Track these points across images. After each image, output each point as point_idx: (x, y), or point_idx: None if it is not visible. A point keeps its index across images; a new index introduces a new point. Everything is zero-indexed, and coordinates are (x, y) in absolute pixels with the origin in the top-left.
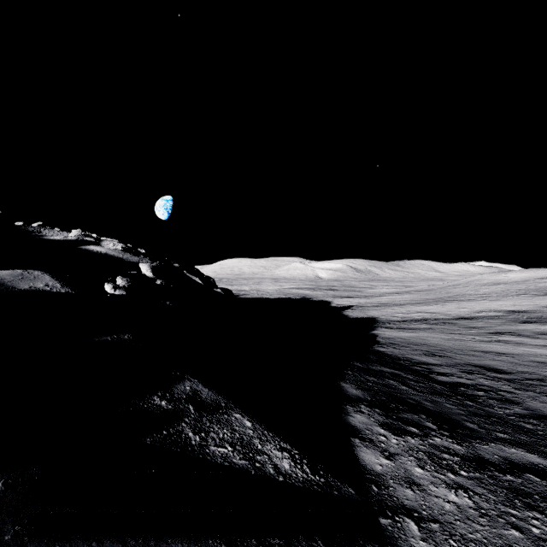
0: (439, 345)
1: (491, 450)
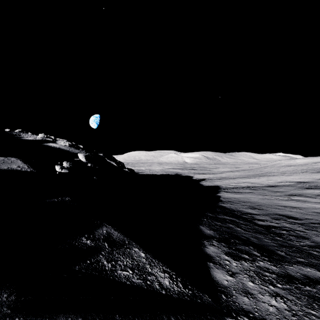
0: (257, 202)
1: (294, 270)
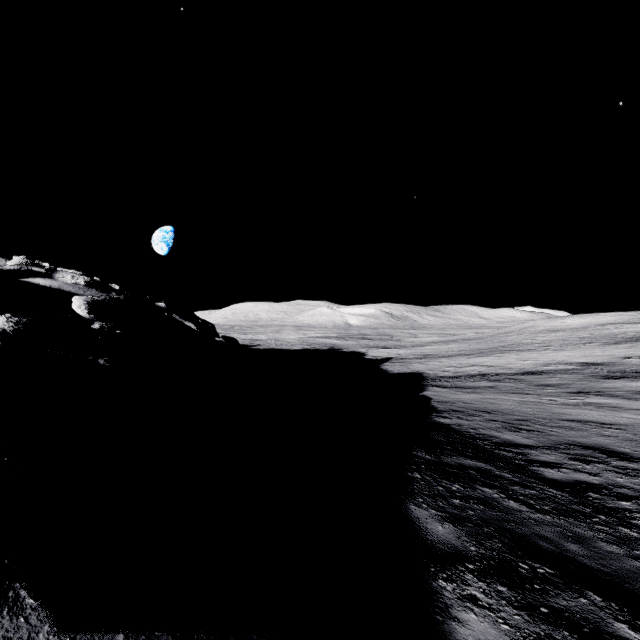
0: (517, 412)
1: None
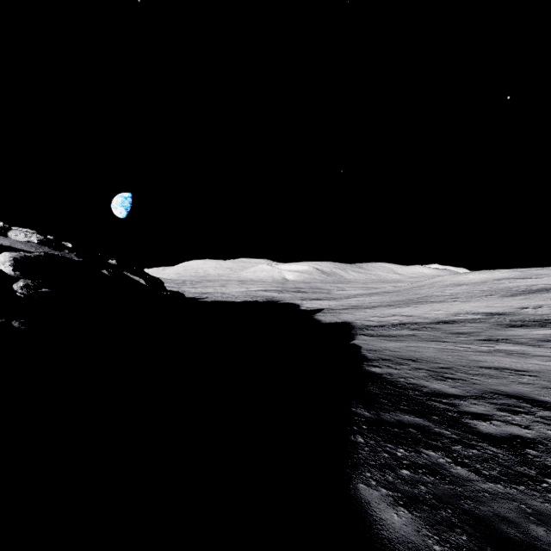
0: (439, 360)
1: None
